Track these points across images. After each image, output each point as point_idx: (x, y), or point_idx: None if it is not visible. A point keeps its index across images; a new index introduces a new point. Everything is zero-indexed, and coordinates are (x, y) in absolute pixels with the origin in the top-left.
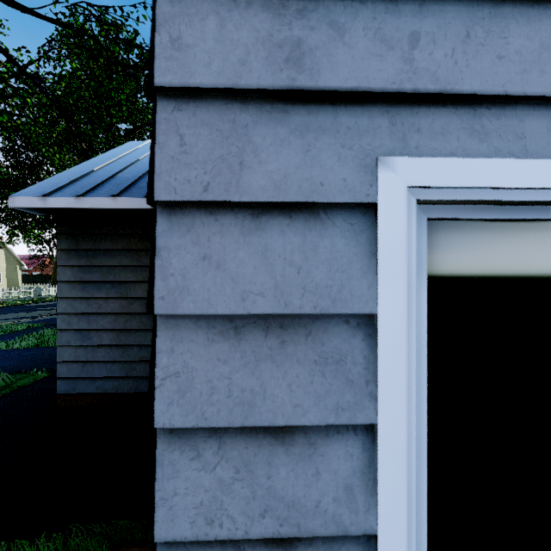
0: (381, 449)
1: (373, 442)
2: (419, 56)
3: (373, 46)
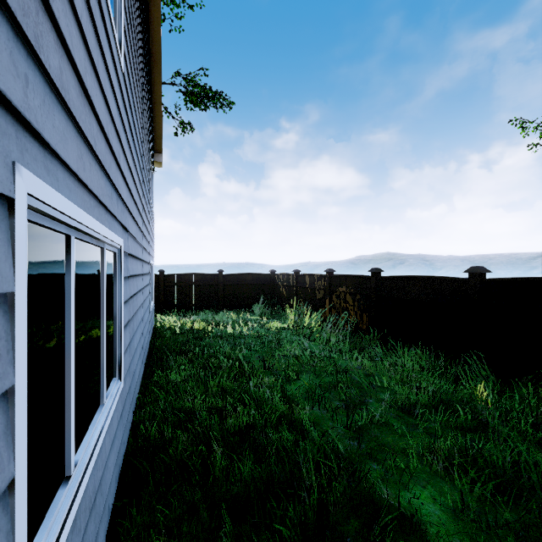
0: (17, 403)
1: (8, 403)
2: (30, 96)
3: (10, 63)
